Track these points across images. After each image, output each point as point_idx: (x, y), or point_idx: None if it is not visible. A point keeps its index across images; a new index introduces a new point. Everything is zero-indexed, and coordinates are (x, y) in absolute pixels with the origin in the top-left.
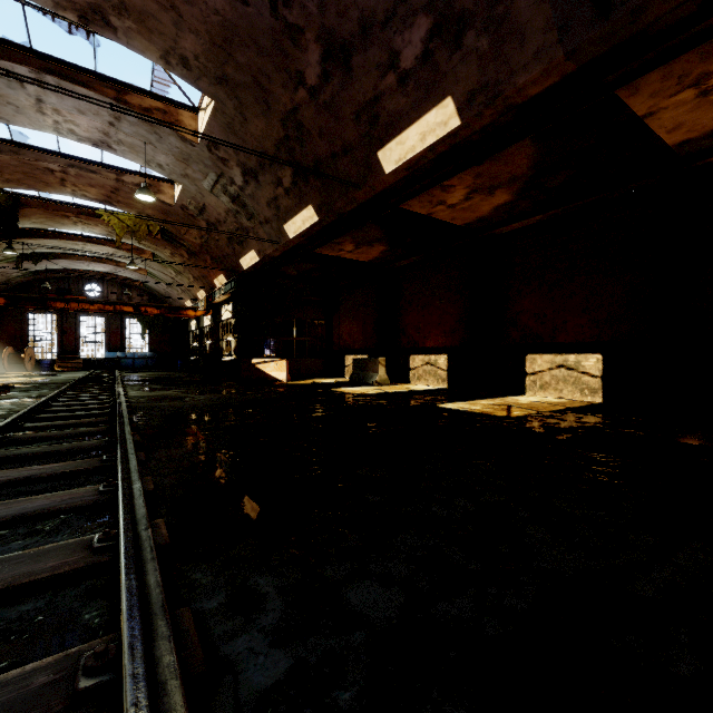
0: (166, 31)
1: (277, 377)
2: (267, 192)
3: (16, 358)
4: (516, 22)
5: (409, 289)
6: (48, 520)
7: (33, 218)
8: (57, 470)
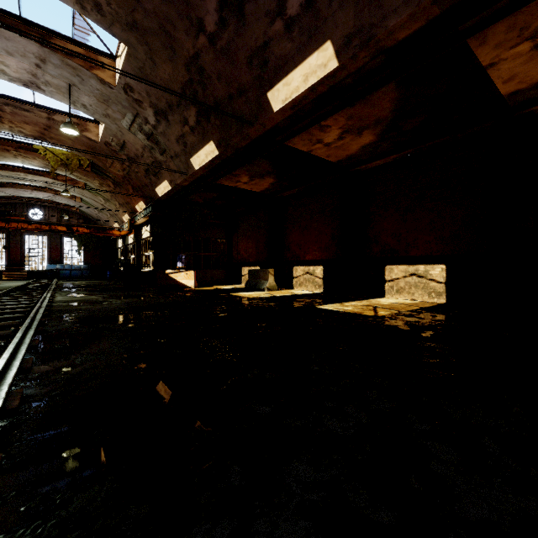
0: None
1: (187, 284)
2: (176, 130)
3: None
4: None
5: (292, 214)
6: None
7: None
8: None
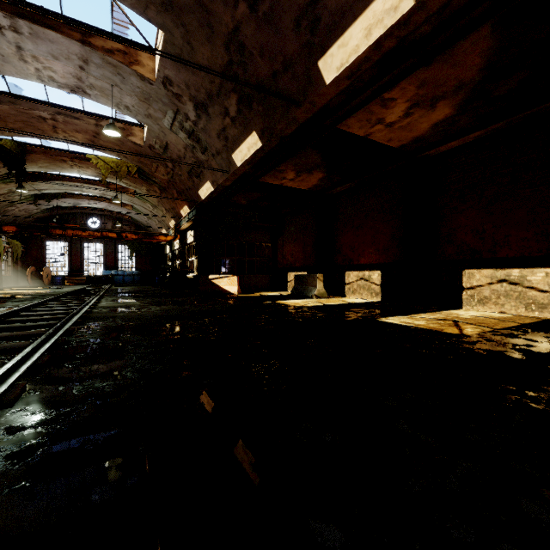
0: None
1: (230, 290)
2: (217, 123)
3: (37, 275)
4: None
5: (344, 212)
6: None
7: (40, 163)
8: None
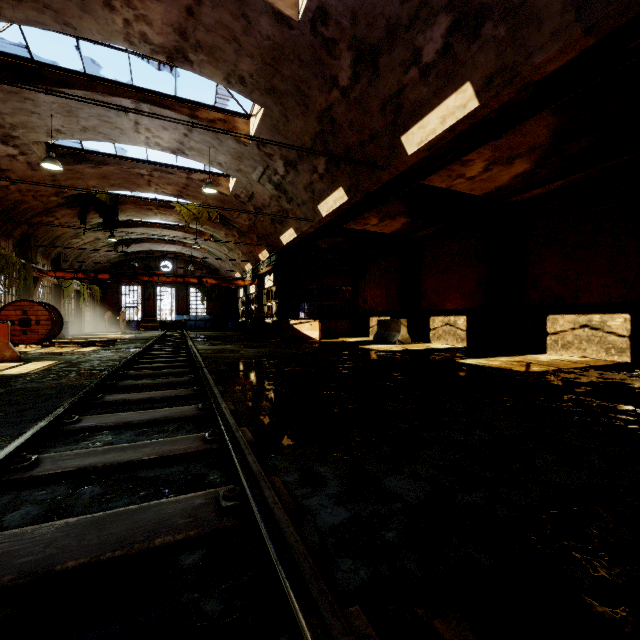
0: (229, 59)
1: (311, 335)
2: (304, 178)
3: (113, 320)
4: (533, 9)
5: (429, 256)
6: (170, 425)
7: (128, 212)
8: (166, 395)
